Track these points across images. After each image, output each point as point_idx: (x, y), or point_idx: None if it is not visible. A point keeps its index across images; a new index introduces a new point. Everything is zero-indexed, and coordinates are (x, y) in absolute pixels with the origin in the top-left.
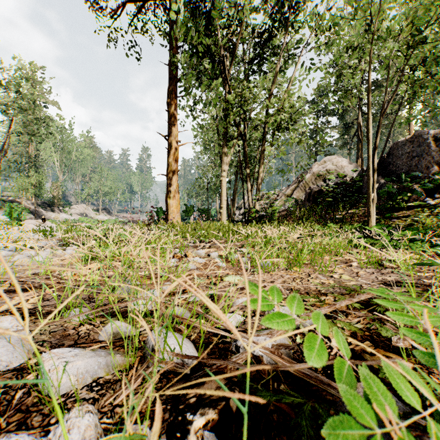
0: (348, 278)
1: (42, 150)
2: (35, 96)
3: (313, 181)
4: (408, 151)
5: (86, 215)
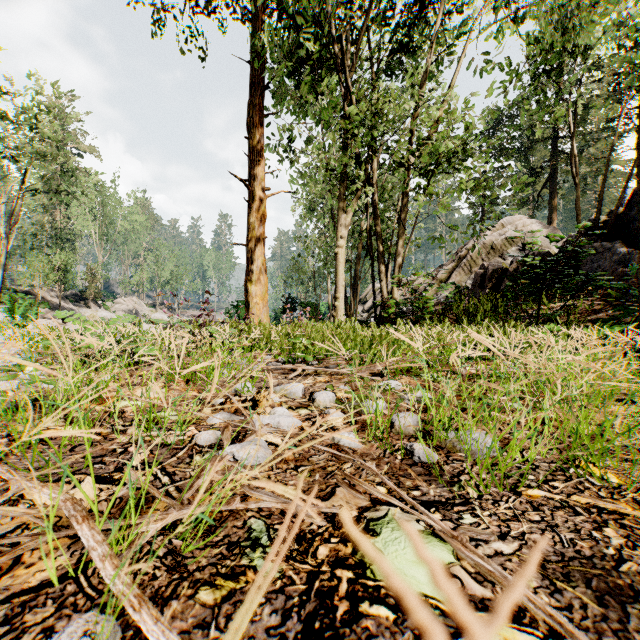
0: None
1: (74, 218)
2: (58, 135)
3: (483, 257)
4: None
5: (136, 313)
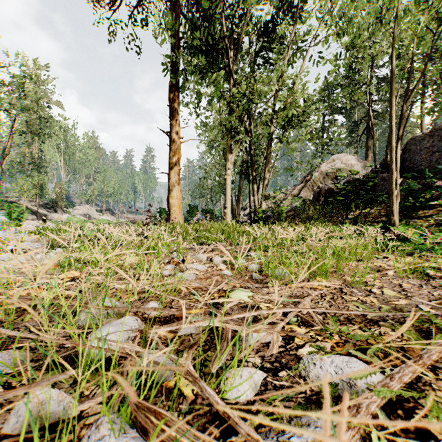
0: (394, 294)
1: (46, 151)
2: (37, 95)
3: (321, 180)
4: (427, 146)
5: (89, 216)
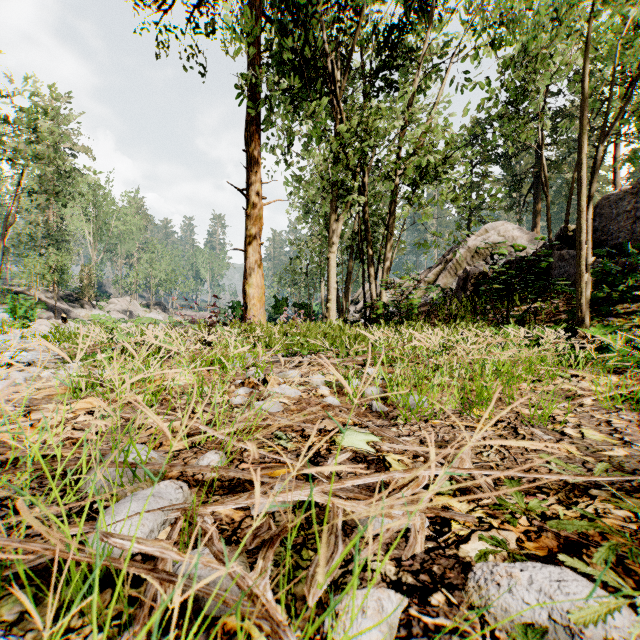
0: (602, 438)
1: (68, 219)
2: (55, 138)
3: (468, 261)
4: (627, 209)
5: (130, 313)
